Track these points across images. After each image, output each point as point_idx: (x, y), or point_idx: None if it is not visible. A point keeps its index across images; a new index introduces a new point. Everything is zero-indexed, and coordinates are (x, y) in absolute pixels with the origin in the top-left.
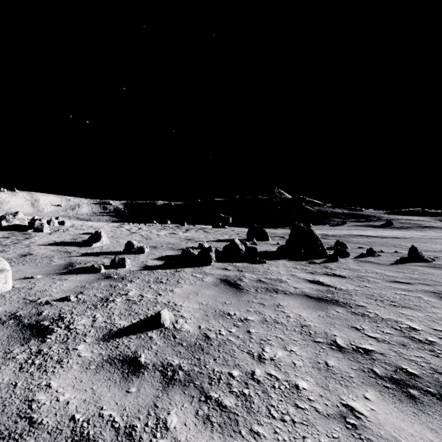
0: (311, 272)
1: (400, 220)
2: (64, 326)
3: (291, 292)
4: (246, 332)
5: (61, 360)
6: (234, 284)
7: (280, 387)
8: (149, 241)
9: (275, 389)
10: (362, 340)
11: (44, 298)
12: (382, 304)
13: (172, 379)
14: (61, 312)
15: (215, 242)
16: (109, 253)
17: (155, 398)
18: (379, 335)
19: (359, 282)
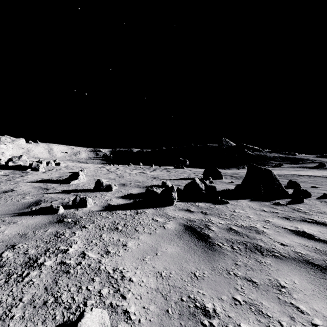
0: (284, 217)
1: None
2: None
3: (282, 253)
4: None
5: None
6: (201, 235)
7: None
8: (121, 179)
9: None
10: None
11: None
12: None
13: None
14: None
15: (176, 180)
16: (81, 190)
17: None
18: None
19: None
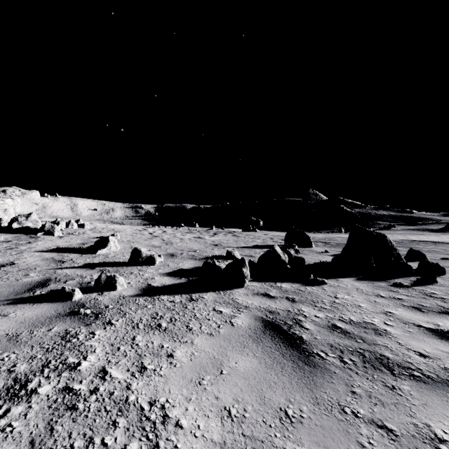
0: (414, 306)
1: None
2: None
3: (425, 372)
4: None
5: None
6: (290, 338)
7: None
8: (168, 247)
9: None
10: None
11: None
12: None
13: None
14: None
15: (246, 248)
16: (111, 263)
17: None
18: None
19: None
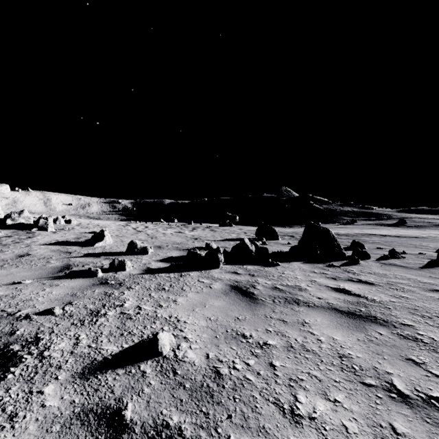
0: (332, 277)
1: (414, 219)
2: (37, 352)
3: (316, 304)
4: (268, 366)
5: (16, 414)
6: (247, 293)
7: None
8: (154, 240)
9: None
10: (430, 382)
11: (25, 309)
12: (434, 323)
13: None
14: (39, 331)
15: (222, 241)
16: (111, 253)
17: None
18: None
19: (393, 291)
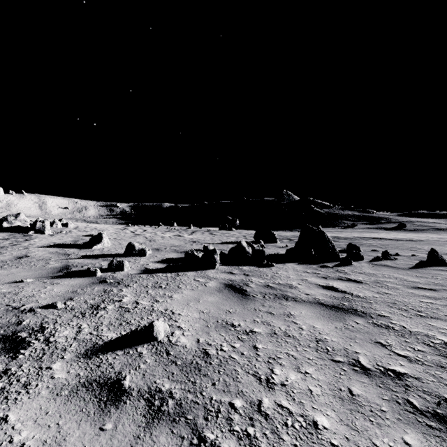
0: (323, 276)
1: (414, 222)
2: (43, 338)
3: (303, 299)
4: (251, 348)
5: (29, 383)
6: (239, 290)
7: (294, 424)
8: (153, 243)
9: (288, 427)
10: (391, 359)
11: (29, 304)
12: (408, 314)
13: (159, 411)
14: (43, 321)
15: (221, 244)
16: (109, 255)
17: (134, 439)
18: (410, 354)
19: (377, 288)
